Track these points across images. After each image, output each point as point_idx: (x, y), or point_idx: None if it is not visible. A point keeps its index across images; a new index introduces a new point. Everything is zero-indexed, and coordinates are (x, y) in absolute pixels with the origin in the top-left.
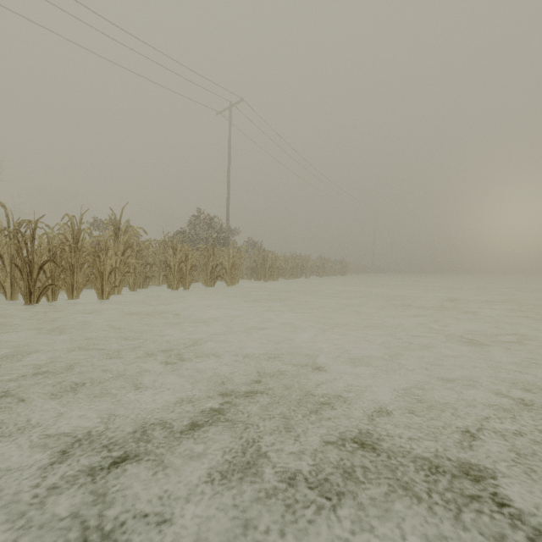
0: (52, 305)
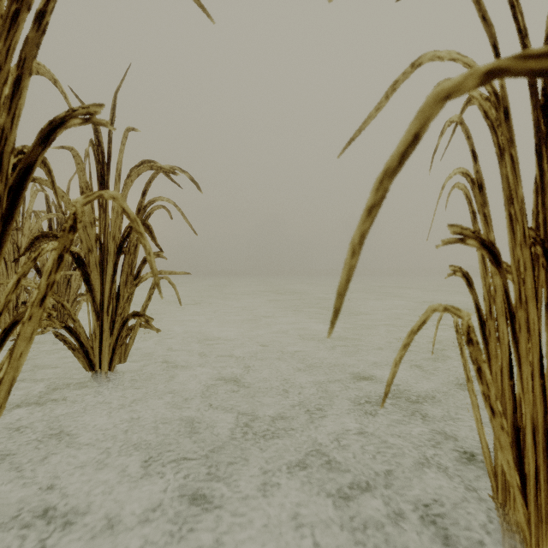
0: None
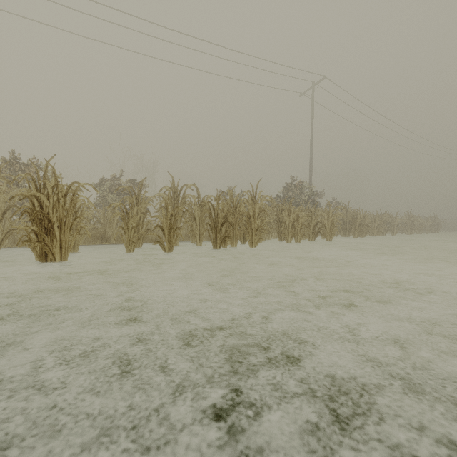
0: (224, 250)
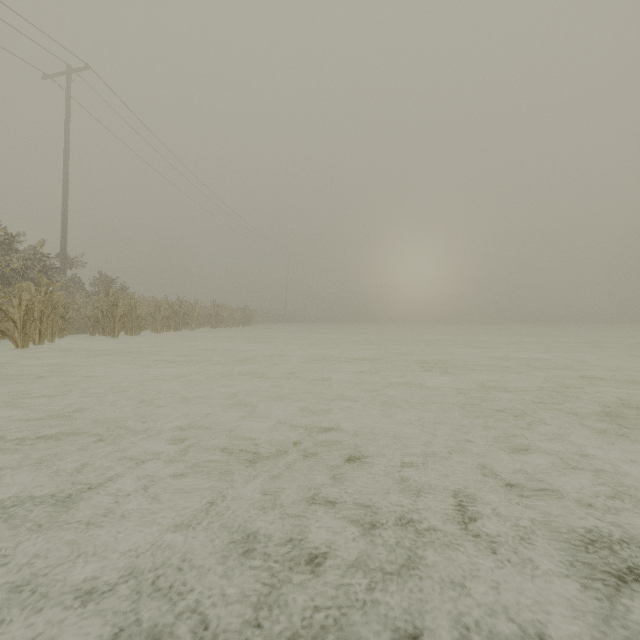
0: None
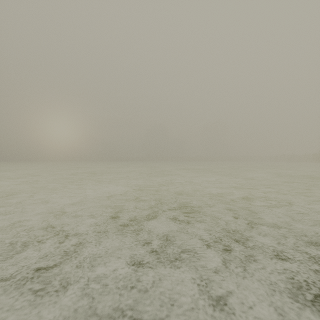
0: None
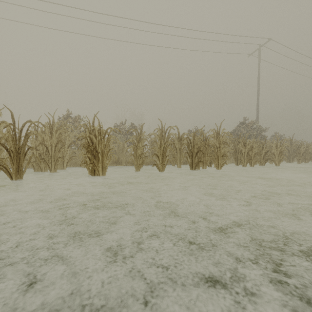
0: (197, 171)
